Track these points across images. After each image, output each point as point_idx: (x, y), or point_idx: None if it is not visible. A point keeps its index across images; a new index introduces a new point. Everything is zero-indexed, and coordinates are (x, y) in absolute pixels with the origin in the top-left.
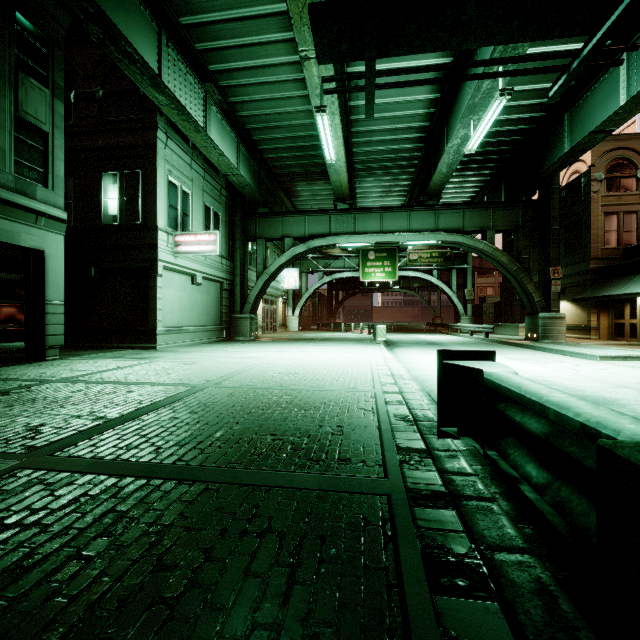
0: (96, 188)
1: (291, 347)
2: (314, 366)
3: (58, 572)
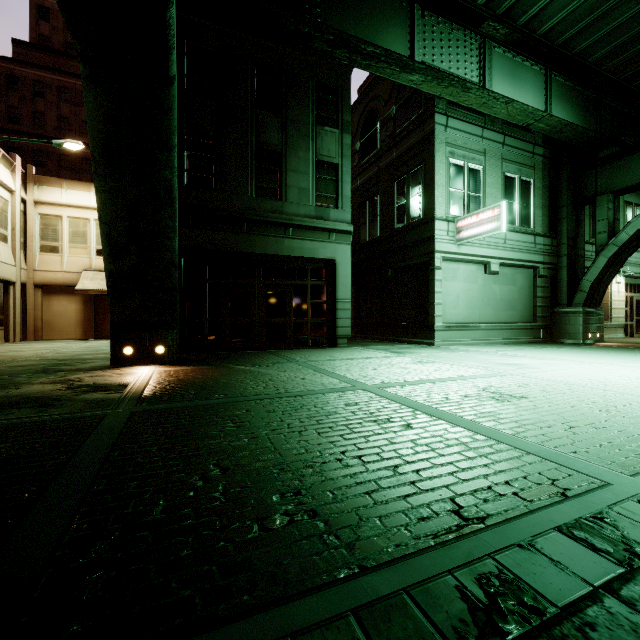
0: (391, 198)
1: (631, 358)
2: (593, 393)
3: None
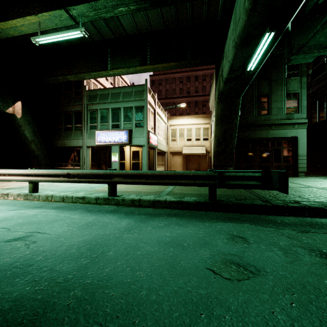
0: None
1: None
2: None
3: (222, 190)
